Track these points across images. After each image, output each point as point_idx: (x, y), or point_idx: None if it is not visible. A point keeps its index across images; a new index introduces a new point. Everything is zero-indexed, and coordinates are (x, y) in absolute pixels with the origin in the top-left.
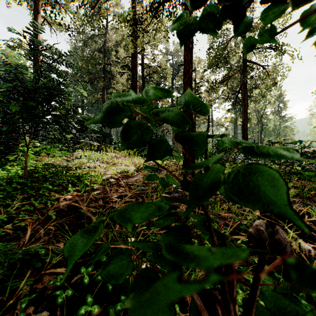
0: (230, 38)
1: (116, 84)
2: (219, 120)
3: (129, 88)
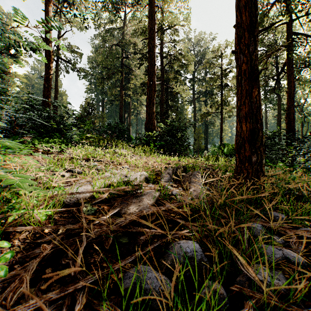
0: (271, 5)
1: (134, 79)
2: None
3: (145, 74)
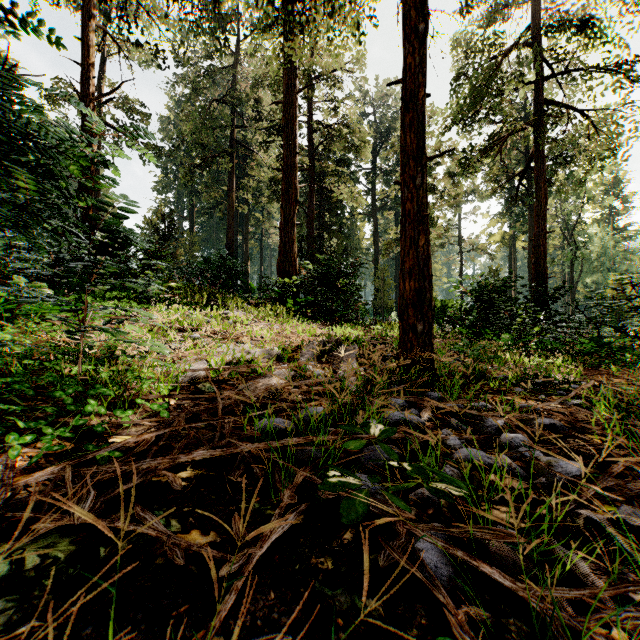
0: (506, 50)
1: (257, 168)
2: (476, 240)
3: (278, 169)
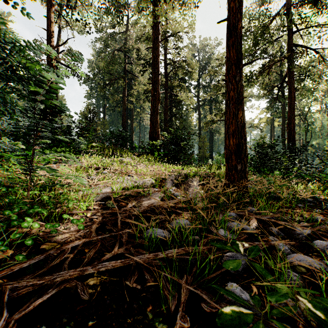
0: (273, 17)
1: (138, 85)
2: (252, 121)
3: (149, 83)
